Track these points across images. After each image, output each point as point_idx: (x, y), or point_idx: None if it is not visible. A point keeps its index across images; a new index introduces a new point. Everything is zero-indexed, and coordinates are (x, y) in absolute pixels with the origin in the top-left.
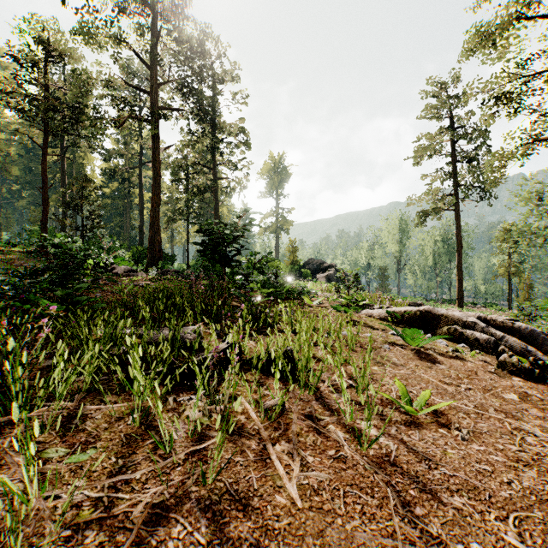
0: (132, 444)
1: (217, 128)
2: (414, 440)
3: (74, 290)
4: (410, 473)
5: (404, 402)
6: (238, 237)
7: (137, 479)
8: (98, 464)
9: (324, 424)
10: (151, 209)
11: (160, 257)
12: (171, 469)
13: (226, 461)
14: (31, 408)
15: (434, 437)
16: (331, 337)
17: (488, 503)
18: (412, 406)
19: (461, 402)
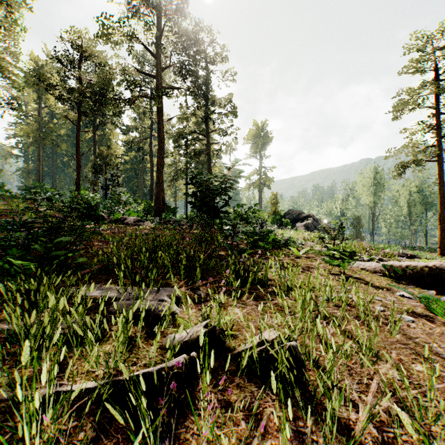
0: None
1: (209, 100)
2: None
3: (53, 244)
4: None
5: None
6: (225, 189)
7: None
8: None
9: None
10: (157, 170)
11: (164, 209)
12: None
13: None
14: None
15: None
16: (341, 311)
17: None
18: None
19: None
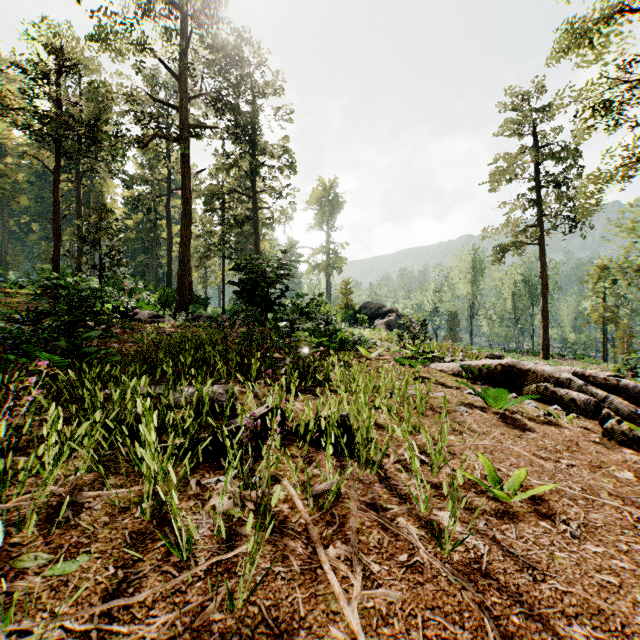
0: (138, 547)
1: (257, 148)
2: (510, 538)
3: (81, 340)
4: (510, 589)
5: (492, 485)
6: (282, 276)
7: (140, 602)
8: (90, 577)
9: (392, 515)
10: (181, 244)
11: (191, 300)
12: (188, 585)
13: (262, 573)
14: (11, 495)
15: (535, 534)
16: (396, 399)
17: (620, 634)
18: (502, 489)
19: (564, 483)
